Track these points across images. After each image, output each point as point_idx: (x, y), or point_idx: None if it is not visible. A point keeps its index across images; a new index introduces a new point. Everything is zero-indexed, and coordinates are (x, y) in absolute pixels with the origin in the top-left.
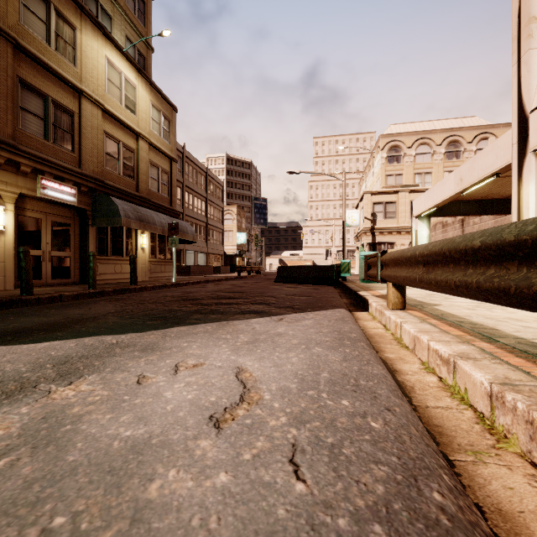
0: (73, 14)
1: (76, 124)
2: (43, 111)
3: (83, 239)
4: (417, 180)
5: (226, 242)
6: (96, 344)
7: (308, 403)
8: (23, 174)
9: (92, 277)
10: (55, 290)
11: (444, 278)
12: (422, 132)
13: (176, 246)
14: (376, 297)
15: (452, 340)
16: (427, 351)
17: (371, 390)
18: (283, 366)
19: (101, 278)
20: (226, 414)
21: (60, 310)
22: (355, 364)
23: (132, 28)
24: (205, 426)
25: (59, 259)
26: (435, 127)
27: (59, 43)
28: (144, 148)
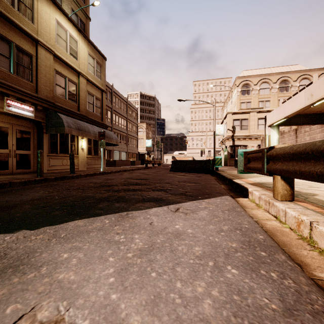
0: None
1: (34, 63)
2: (8, 52)
3: (39, 142)
4: (260, 106)
5: (139, 146)
6: None
7: None
8: None
9: (39, 168)
10: (12, 178)
11: None
12: (264, 75)
13: (103, 147)
14: (252, 185)
15: None
16: None
17: None
18: None
19: (52, 168)
20: None
21: None
22: None
23: (76, 4)
24: None
25: (22, 156)
26: (272, 71)
27: (20, 6)
28: (83, 83)
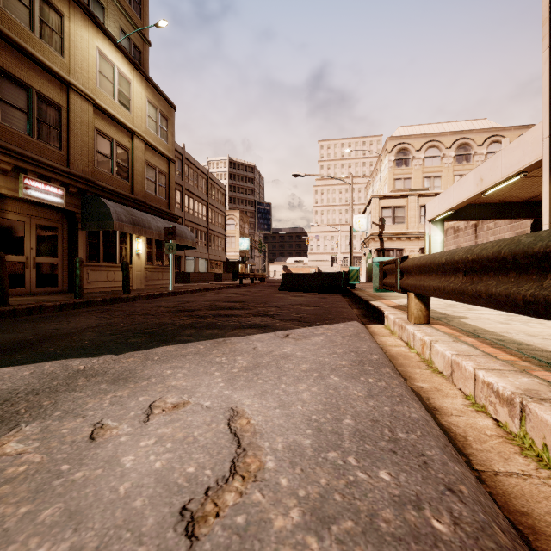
0: (60, 0)
1: (64, 119)
2: (26, 104)
3: (72, 244)
4: (426, 184)
5: (229, 249)
6: (56, 371)
7: (330, 476)
8: (2, 172)
9: (79, 285)
10: (37, 300)
11: (503, 290)
12: (431, 135)
13: (174, 252)
14: (391, 308)
15: (505, 368)
16: (473, 382)
17: (416, 450)
18: (291, 406)
19: (91, 286)
20: (208, 504)
21: (34, 324)
22: (385, 402)
23: (127, 19)
24: (170, 532)
25: (45, 266)
26: (444, 129)
27: (44, 30)
28: (140, 148)
